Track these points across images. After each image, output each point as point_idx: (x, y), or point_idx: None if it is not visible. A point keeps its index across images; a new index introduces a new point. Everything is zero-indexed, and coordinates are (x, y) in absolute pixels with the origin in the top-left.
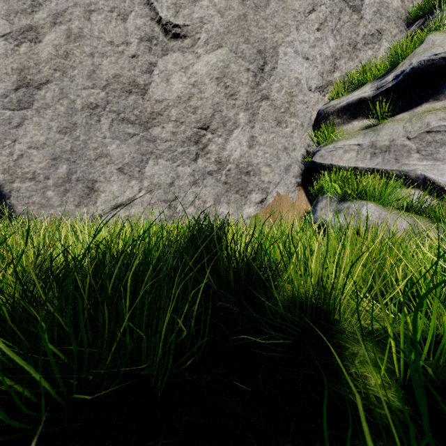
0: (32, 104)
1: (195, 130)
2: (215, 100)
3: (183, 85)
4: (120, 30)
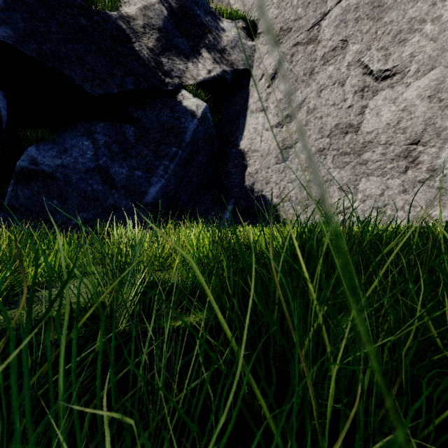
0: (288, 158)
1: (404, 147)
2: (427, 115)
3: (392, 113)
4: (339, 93)
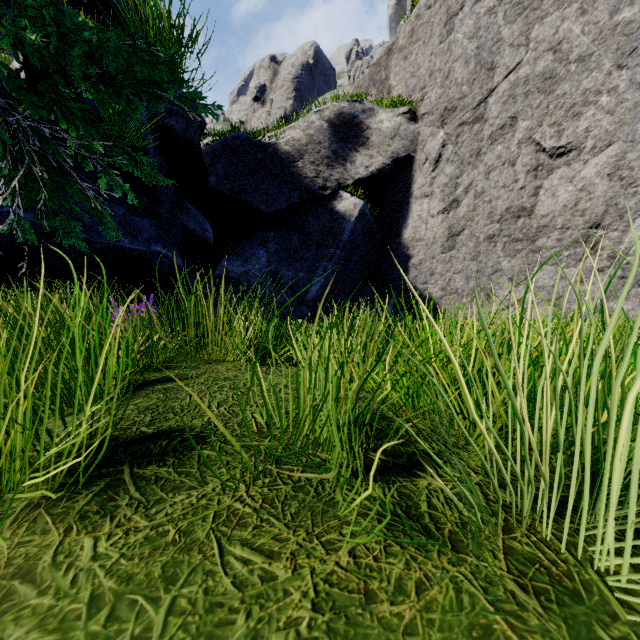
0: (455, 246)
1: (583, 232)
2: (608, 195)
3: (569, 194)
4: (510, 174)
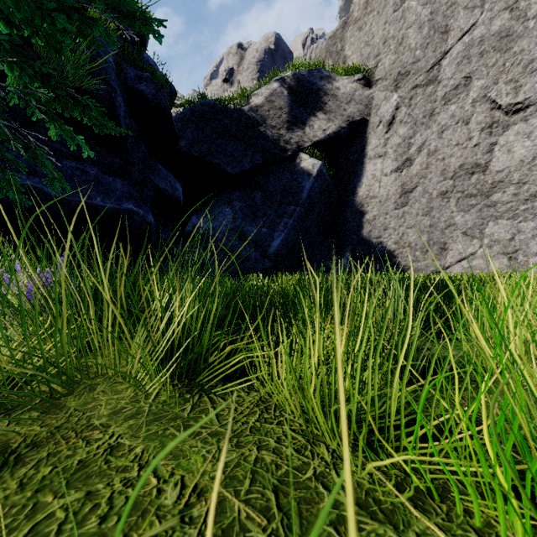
0: (408, 203)
1: None
2: None
3: (526, 149)
4: (463, 132)
